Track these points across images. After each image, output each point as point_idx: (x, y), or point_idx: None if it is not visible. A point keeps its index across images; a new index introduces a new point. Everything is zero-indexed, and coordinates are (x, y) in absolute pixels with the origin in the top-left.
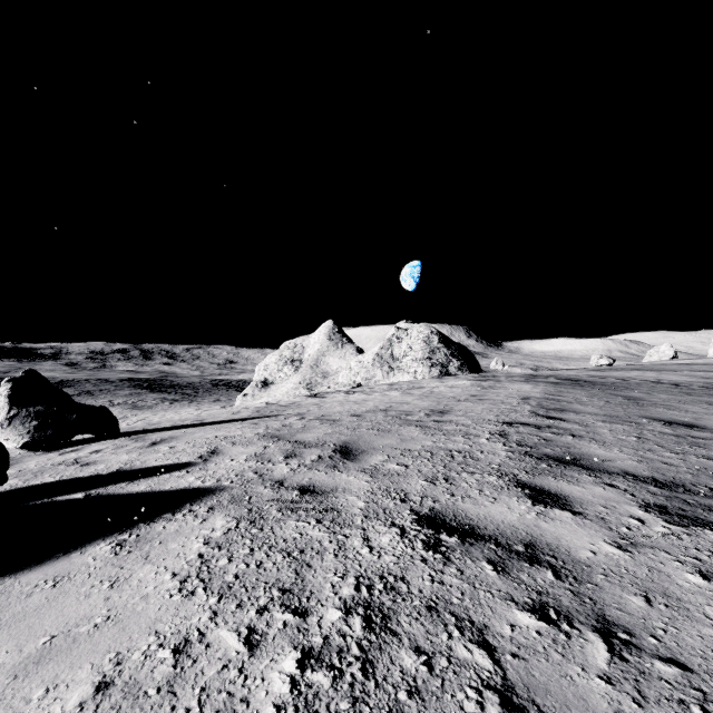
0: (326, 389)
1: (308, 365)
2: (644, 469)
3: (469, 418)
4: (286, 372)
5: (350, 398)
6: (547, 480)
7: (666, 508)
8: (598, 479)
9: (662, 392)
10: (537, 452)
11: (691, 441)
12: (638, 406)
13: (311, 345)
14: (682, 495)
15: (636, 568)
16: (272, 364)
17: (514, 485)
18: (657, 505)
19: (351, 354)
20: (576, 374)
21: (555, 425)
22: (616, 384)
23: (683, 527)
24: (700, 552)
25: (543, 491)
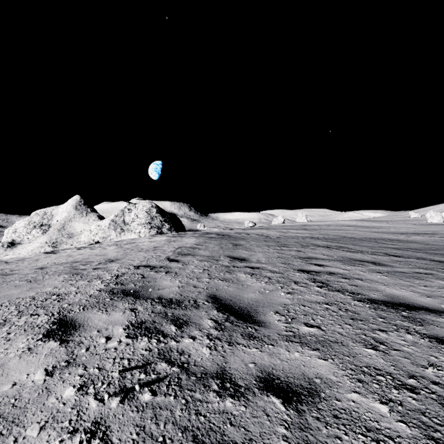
0: (69, 246)
1: (55, 229)
2: (175, 293)
3: (122, 264)
4: (34, 234)
5: (74, 252)
6: (89, 313)
7: (144, 323)
8: (131, 305)
9: (255, 241)
10: (120, 288)
11: (229, 269)
12: (234, 249)
13: (59, 213)
14: (171, 310)
15: (30, 394)
16: (21, 228)
17: (52, 322)
18: (142, 321)
19: (93, 220)
20: (230, 232)
21: (167, 265)
22: (241, 237)
23: (133, 338)
24: (113, 360)
25: (68, 324)
